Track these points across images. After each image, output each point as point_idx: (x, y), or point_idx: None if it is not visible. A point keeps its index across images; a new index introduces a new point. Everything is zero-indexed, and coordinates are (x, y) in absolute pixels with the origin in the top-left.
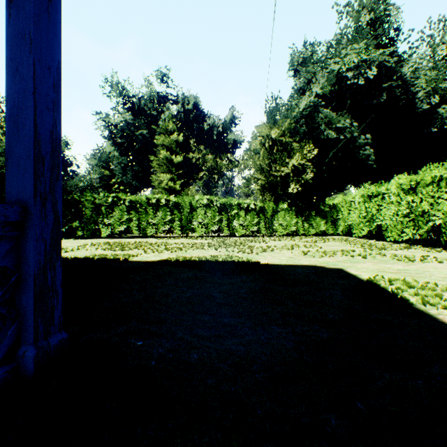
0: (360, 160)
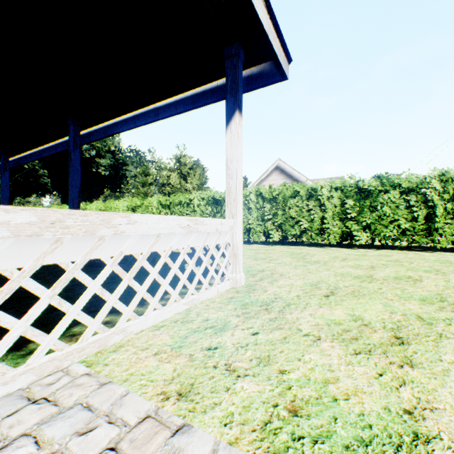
0: (42, 184)
